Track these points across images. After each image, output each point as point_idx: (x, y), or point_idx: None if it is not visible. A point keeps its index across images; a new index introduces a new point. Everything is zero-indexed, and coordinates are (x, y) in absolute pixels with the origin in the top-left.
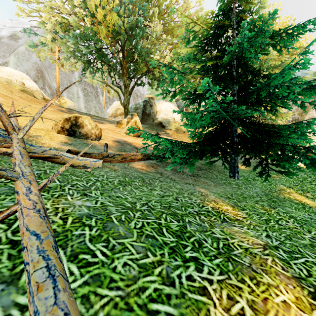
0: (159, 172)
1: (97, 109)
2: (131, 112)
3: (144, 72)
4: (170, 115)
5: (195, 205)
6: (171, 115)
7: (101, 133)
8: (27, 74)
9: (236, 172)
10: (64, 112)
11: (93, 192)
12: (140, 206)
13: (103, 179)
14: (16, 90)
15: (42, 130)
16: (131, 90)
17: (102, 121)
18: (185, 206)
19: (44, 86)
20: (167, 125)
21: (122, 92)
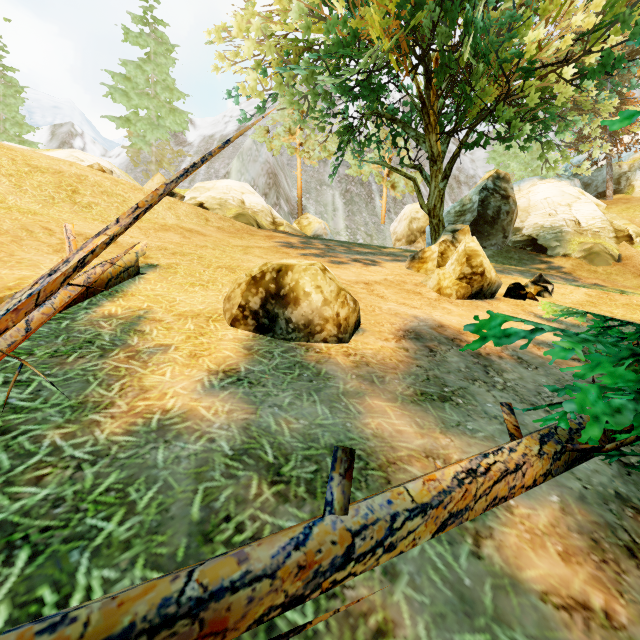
0: None
1: (369, 228)
2: (450, 225)
3: (486, 110)
4: (561, 214)
5: None
6: (565, 215)
7: (357, 312)
8: (254, 185)
9: None
10: (290, 248)
11: None
12: None
13: None
14: (216, 215)
15: (194, 317)
16: (449, 166)
17: (374, 256)
18: None
19: (278, 200)
20: (552, 243)
21: (425, 176)
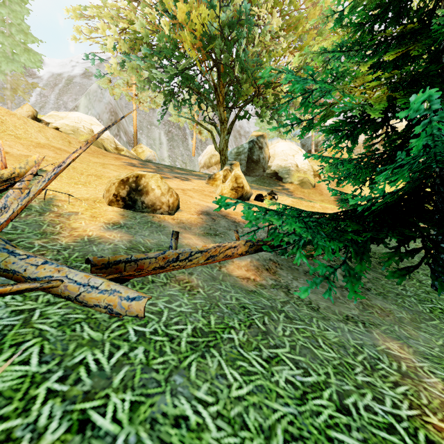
0: (282, 283)
1: (184, 158)
2: (229, 161)
3: (251, 97)
4: (290, 160)
5: (403, 434)
6: (291, 161)
7: (178, 200)
8: (99, 118)
9: None
10: (134, 167)
11: (109, 406)
12: None
13: (156, 329)
14: (76, 139)
15: (85, 200)
16: (230, 127)
17: (187, 176)
18: None
19: (118, 132)
20: (285, 176)
21: (217, 130)
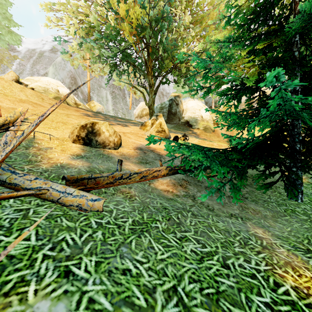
0: (190, 194)
1: (124, 111)
2: (155, 113)
3: (170, 69)
4: (197, 113)
5: (260, 279)
6: (198, 113)
7: (120, 140)
8: (63, 82)
9: (299, 191)
10: (89, 117)
11: (82, 263)
12: (163, 303)
13: (109, 221)
14: (47, 97)
15: (57, 139)
16: (156, 89)
17: (126, 123)
18: (245, 288)
19: (77, 92)
20: (194, 124)
21: (147, 92)
